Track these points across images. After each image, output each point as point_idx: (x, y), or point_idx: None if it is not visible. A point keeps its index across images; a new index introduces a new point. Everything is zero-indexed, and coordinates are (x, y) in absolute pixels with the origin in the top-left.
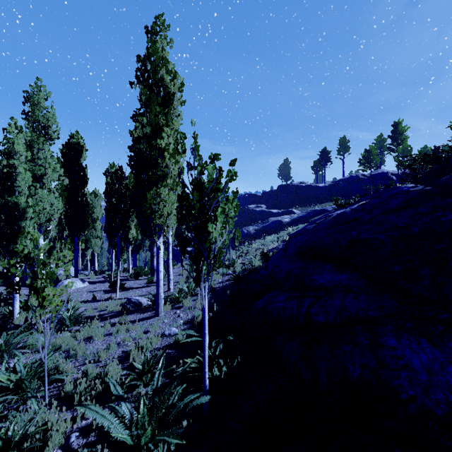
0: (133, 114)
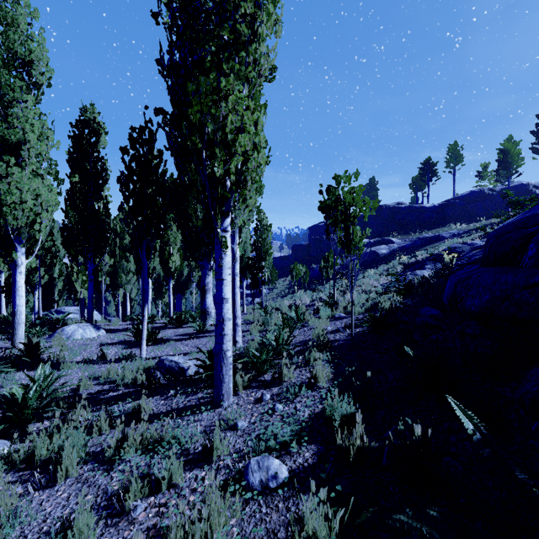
0: None
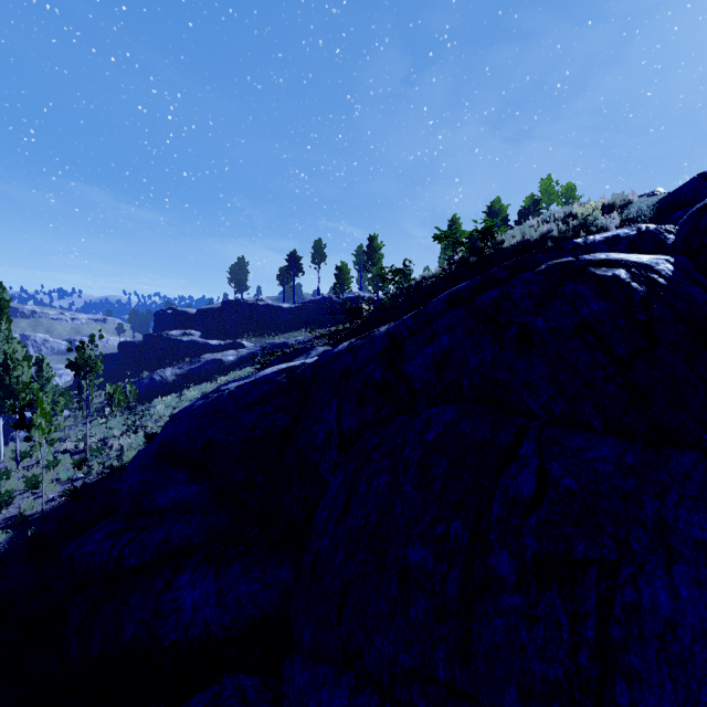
0: None
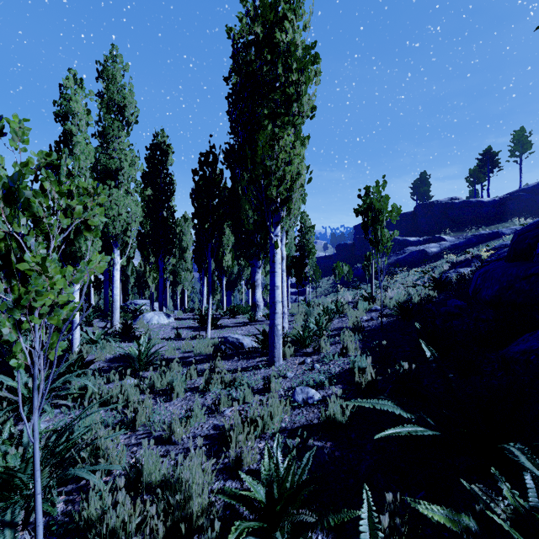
0: (228, 93)
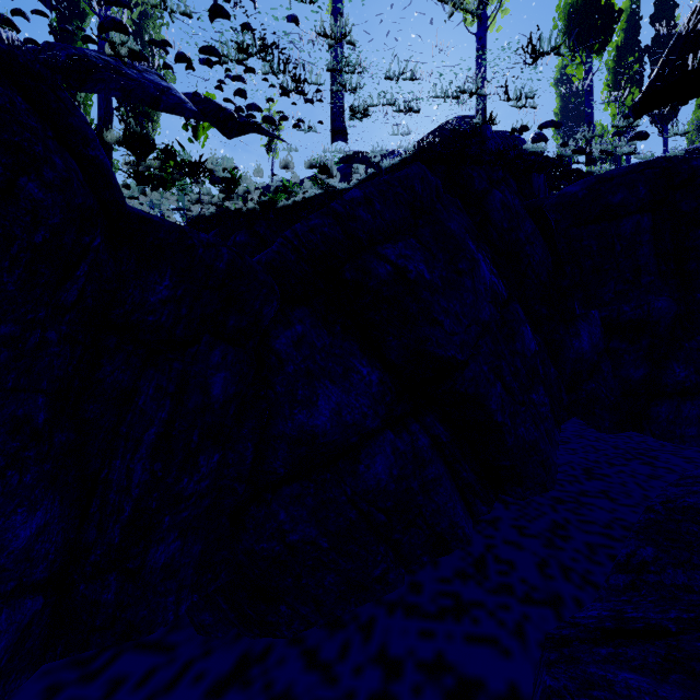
0: None
